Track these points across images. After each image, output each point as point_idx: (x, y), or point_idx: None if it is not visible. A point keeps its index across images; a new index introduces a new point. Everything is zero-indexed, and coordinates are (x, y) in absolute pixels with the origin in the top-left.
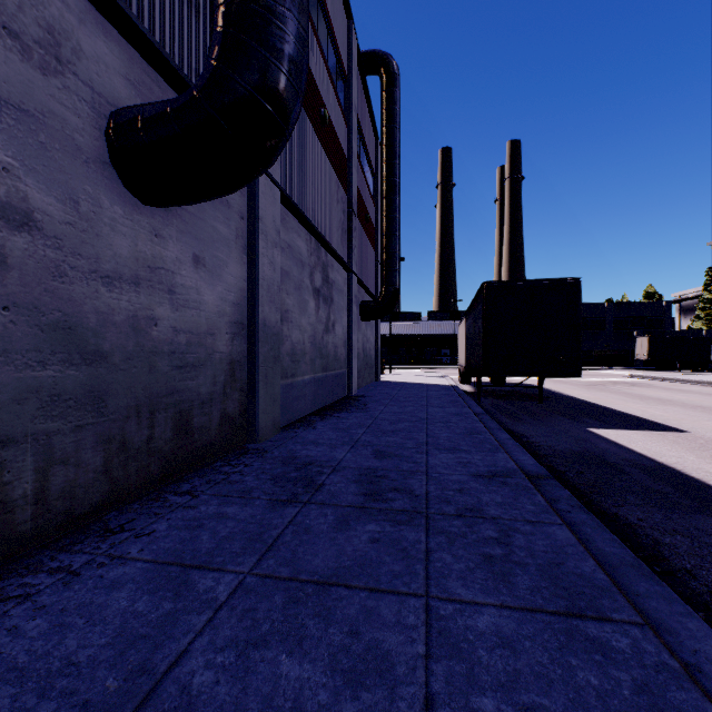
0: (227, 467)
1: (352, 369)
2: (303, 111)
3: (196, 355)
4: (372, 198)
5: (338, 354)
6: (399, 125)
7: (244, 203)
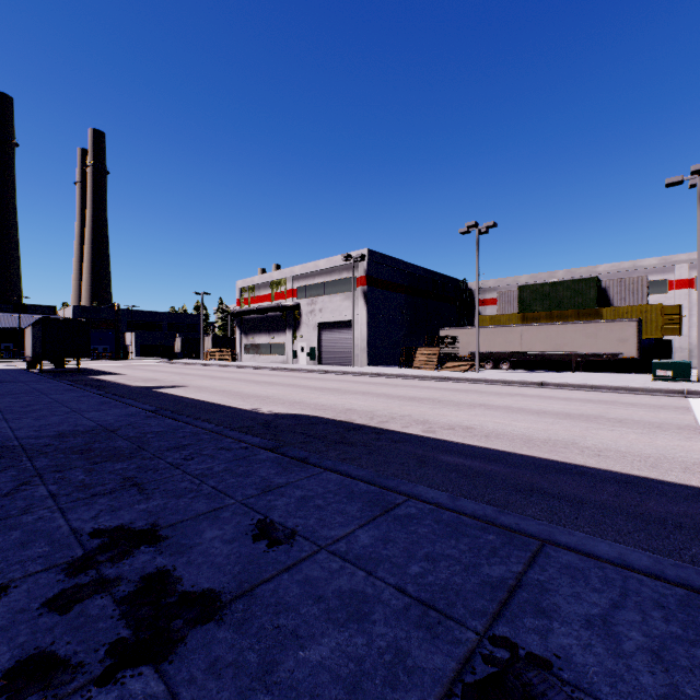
0: None
1: None
2: None
3: None
4: None
5: None
6: None
7: None
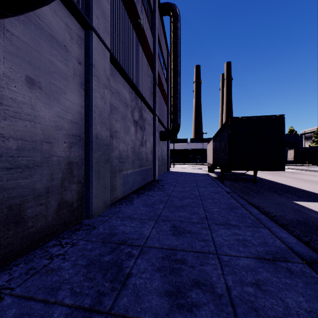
0: (56, 248)
1: (155, 166)
2: (127, 15)
3: (30, 158)
4: (165, 80)
5: (148, 158)
6: (180, 40)
7: (81, 53)
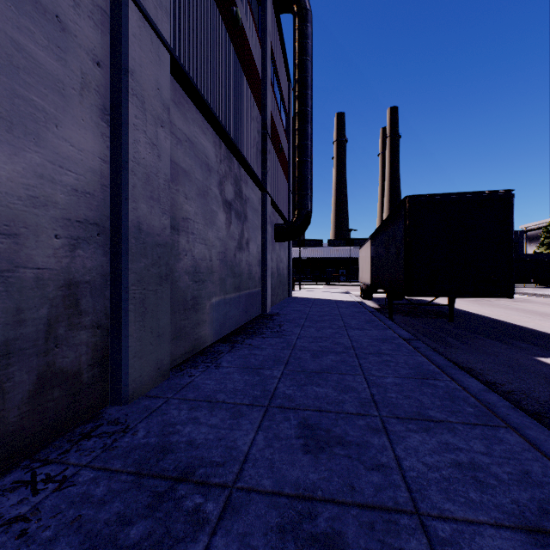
0: (15, 495)
1: (266, 288)
2: None
3: None
4: (284, 132)
5: (253, 273)
6: (311, 58)
7: (101, 42)
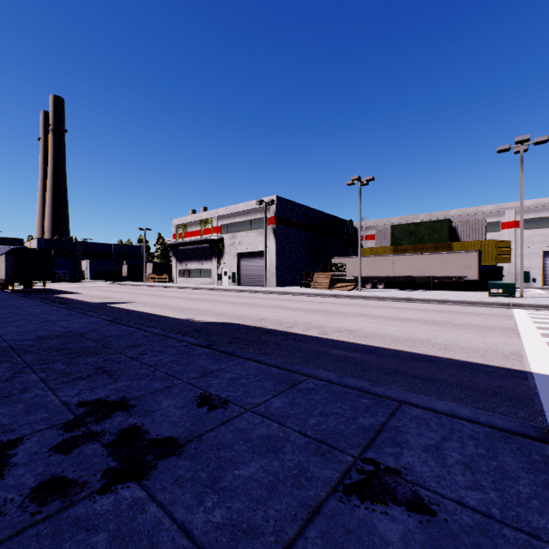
0: None
1: None
2: None
3: None
4: None
5: None
6: None
7: None
